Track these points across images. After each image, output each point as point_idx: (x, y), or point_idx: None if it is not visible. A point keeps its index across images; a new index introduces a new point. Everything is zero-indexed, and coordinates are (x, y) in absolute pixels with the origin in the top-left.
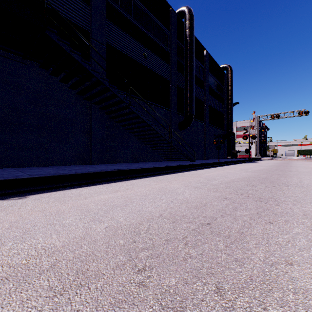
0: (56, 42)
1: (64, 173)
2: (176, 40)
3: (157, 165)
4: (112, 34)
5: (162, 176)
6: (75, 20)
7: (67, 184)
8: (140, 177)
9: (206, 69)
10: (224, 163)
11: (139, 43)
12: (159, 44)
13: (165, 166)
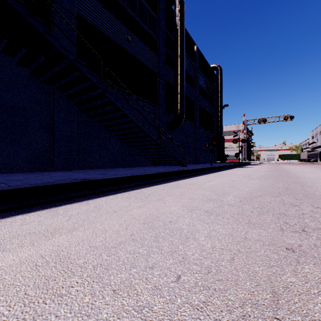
0: None
1: None
2: (165, 28)
3: (142, 171)
4: (85, 4)
5: (150, 188)
6: None
7: None
8: (117, 190)
9: (196, 67)
10: (218, 167)
11: (121, 22)
12: (145, 28)
13: (153, 174)
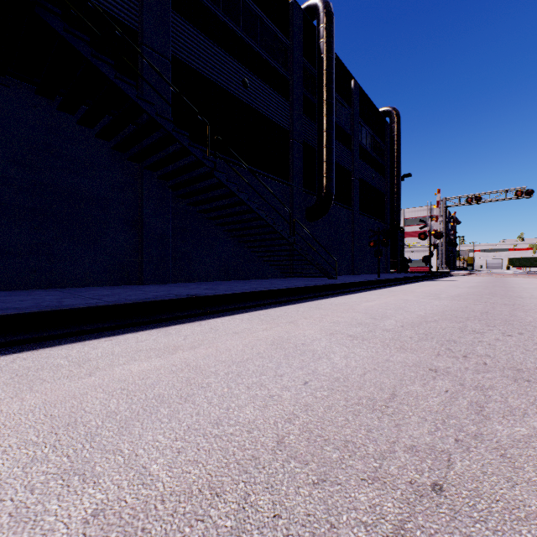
0: (60, 34)
1: (67, 306)
2: (302, 58)
3: (267, 286)
4: (183, 40)
5: (278, 308)
6: (109, 7)
7: (69, 329)
8: (234, 311)
9: (355, 114)
10: (390, 281)
11: (234, 59)
12: (270, 63)
13: (283, 289)
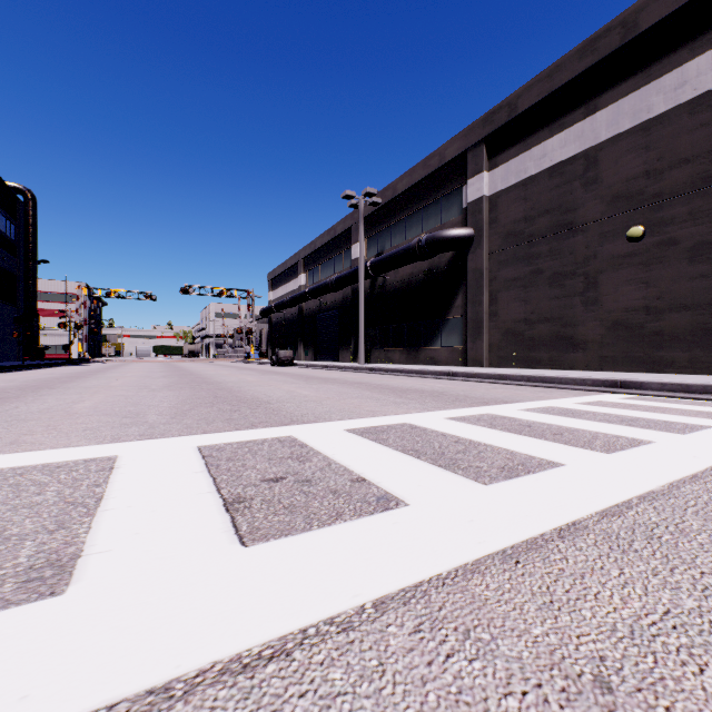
0: None
1: None
2: None
3: None
4: None
5: None
6: None
7: None
8: None
9: None
10: (38, 365)
11: None
12: None
13: None
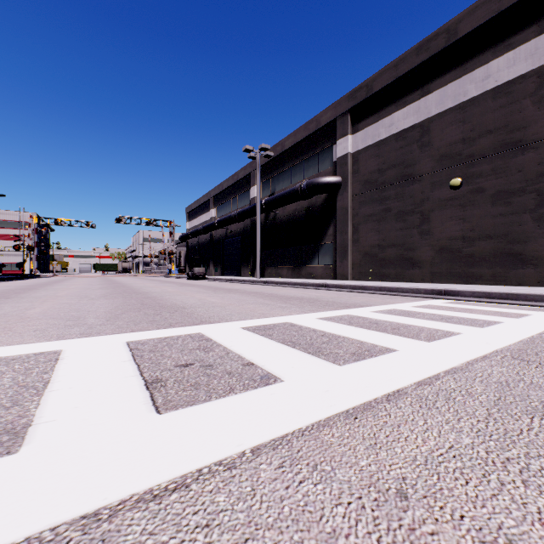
0: None
1: None
2: None
3: None
4: None
5: None
6: None
7: None
8: None
9: None
10: None
11: None
12: None
13: None
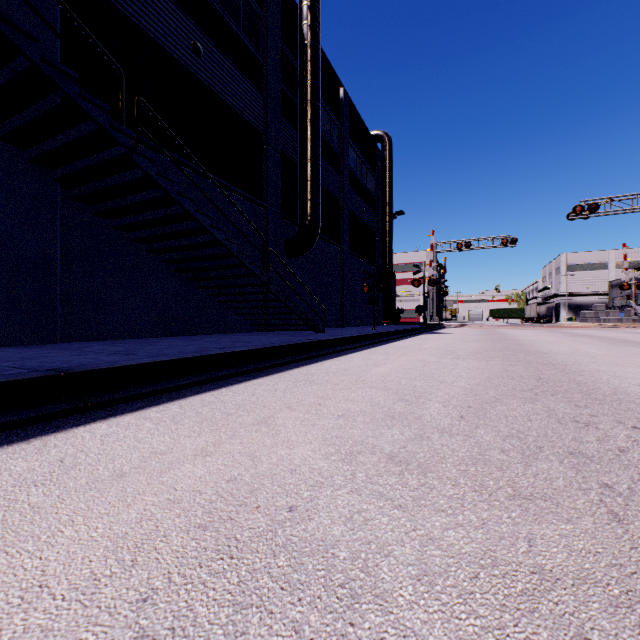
0: None
1: None
2: (280, 40)
3: (227, 345)
4: None
5: (241, 386)
6: None
7: None
8: (153, 396)
9: (344, 131)
10: (389, 334)
11: (180, 7)
12: (236, 32)
13: (252, 350)
